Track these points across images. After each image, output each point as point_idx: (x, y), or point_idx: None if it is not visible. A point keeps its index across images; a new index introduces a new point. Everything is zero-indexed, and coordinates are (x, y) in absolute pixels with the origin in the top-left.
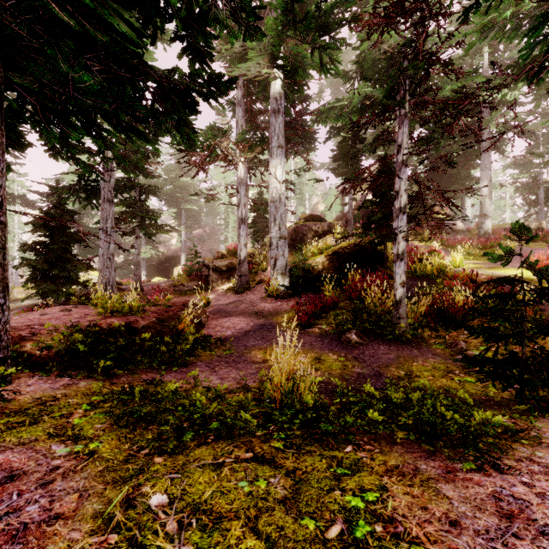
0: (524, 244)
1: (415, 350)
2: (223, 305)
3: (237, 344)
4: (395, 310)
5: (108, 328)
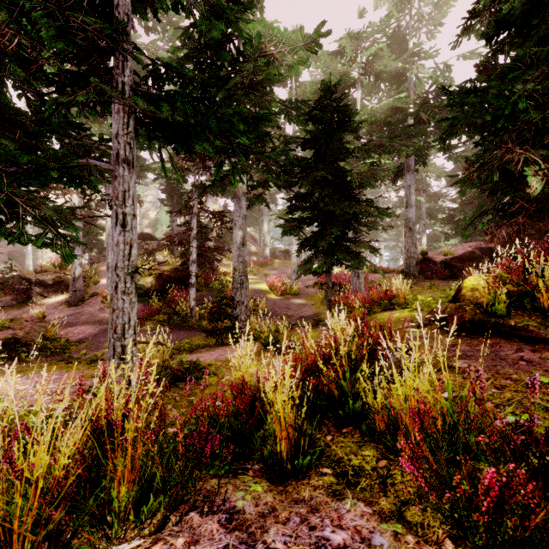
0: (285, 264)
1: (198, 332)
2: (62, 318)
3: (92, 341)
4: (190, 313)
5: (3, 339)
